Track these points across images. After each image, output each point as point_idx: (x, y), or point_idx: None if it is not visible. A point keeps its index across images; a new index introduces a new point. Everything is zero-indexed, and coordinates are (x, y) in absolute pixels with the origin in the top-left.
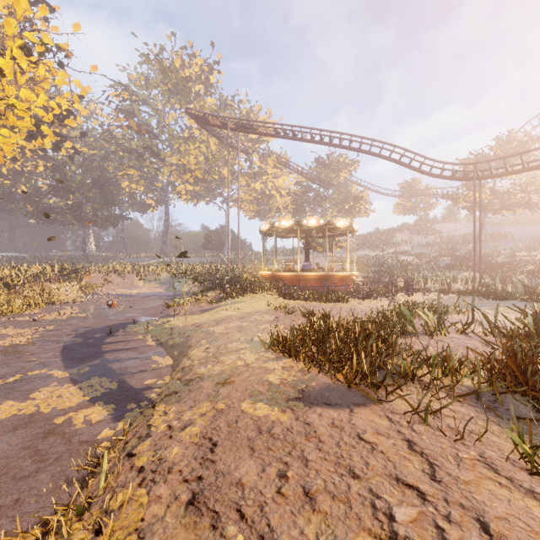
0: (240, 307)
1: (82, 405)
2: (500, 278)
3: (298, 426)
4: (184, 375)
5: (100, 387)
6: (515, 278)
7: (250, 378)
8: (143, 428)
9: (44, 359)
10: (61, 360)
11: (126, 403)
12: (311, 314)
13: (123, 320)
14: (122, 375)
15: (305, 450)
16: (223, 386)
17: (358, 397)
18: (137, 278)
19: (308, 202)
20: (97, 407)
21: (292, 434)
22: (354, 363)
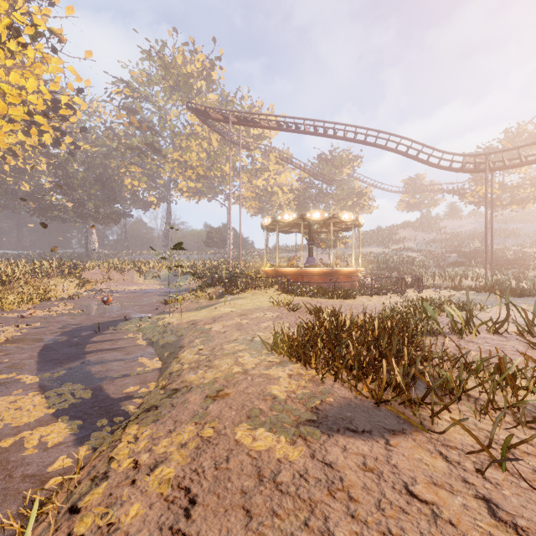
0: (241, 303)
1: (42, 420)
2: (511, 274)
3: (315, 469)
4: (170, 383)
5: (71, 396)
6: (528, 274)
7: (248, 390)
8: (102, 461)
9: (17, 361)
10: (36, 362)
11: (96, 418)
12: (319, 310)
13: (116, 317)
14: (101, 380)
15: (329, 516)
16: (213, 400)
17: (391, 420)
18: (137, 274)
19: (310, 199)
20: (59, 423)
21: (307, 483)
22: (384, 372)
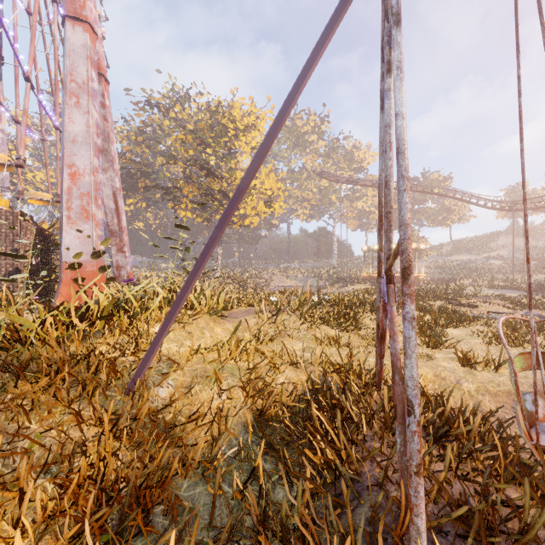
0: (354, 288)
1: None
2: None
3: None
4: None
5: None
6: None
7: None
8: None
9: None
10: None
11: None
12: None
13: None
14: None
15: None
16: None
17: None
18: (285, 277)
19: None
20: None
21: None
22: None
